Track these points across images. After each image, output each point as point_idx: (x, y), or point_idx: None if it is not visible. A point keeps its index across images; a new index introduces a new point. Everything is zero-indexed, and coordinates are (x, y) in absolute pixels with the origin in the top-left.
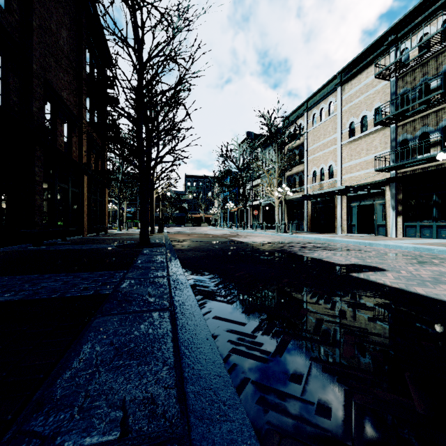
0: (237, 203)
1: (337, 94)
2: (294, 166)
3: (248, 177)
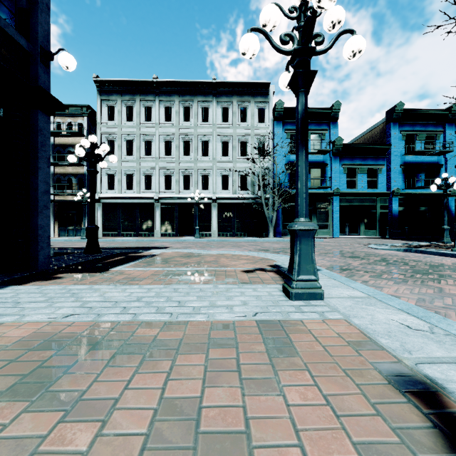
0: None
1: None
2: None
3: None
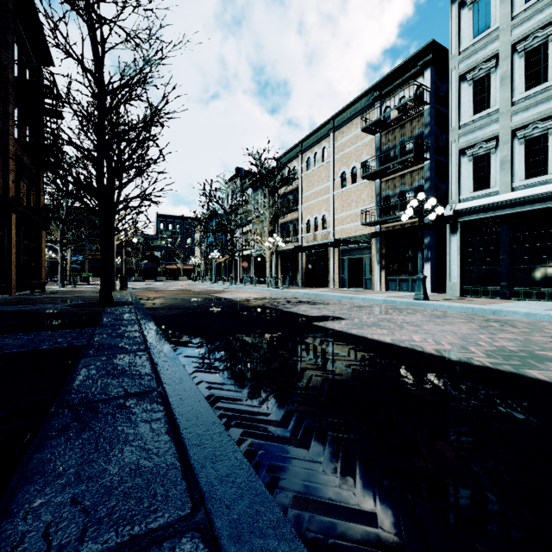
0: (224, 252)
1: (330, 140)
2: (288, 213)
3: (237, 222)
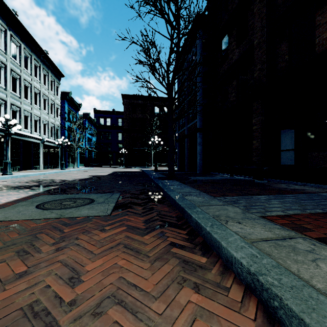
0: None
1: None
2: None
3: None
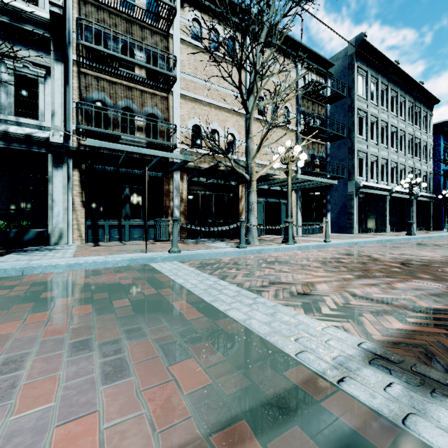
0: None
1: (247, 40)
2: (131, 80)
3: None
